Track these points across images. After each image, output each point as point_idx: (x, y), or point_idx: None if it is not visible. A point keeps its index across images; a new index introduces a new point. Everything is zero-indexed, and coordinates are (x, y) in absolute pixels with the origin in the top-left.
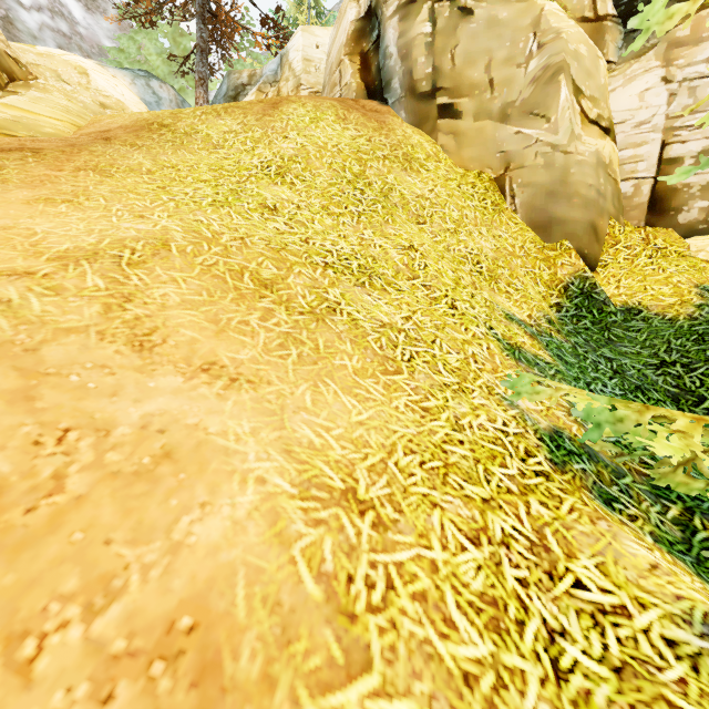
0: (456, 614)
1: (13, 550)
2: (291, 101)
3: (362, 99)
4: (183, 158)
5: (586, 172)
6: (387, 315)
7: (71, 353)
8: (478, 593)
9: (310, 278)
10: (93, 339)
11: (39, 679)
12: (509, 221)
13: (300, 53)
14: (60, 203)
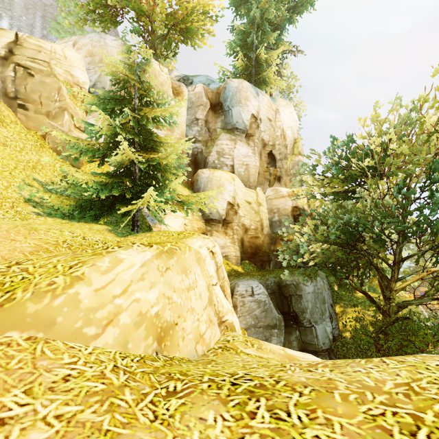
0: None
1: None
2: None
3: None
4: None
5: None
6: None
7: None
8: None
9: None
10: None
11: None
12: (47, 151)
13: None
14: None
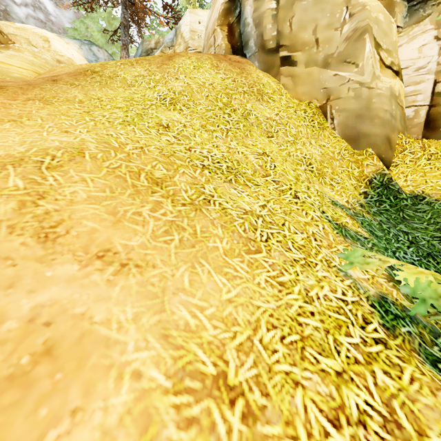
0: None
1: None
2: (181, 55)
3: (229, 54)
4: (106, 93)
5: (383, 101)
6: (248, 204)
7: None
8: None
9: (191, 177)
10: (3, 233)
11: None
12: (329, 135)
13: (188, 27)
14: (6, 122)
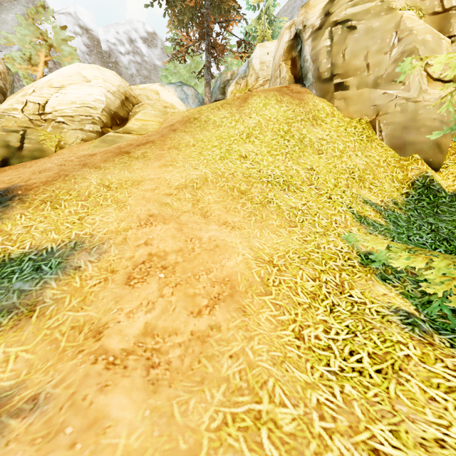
0: (300, 293)
1: (189, 261)
2: (253, 95)
3: (292, 84)
4: (205, 135)
5: (431, 111)
6: (294, 203)
7: (187, 218)
8: (310, 291)
9: (261, 189)
10: (192, 214)
11: (201, 281)
12: (377, 146)
13: (258, 60)
14: (169, 166)
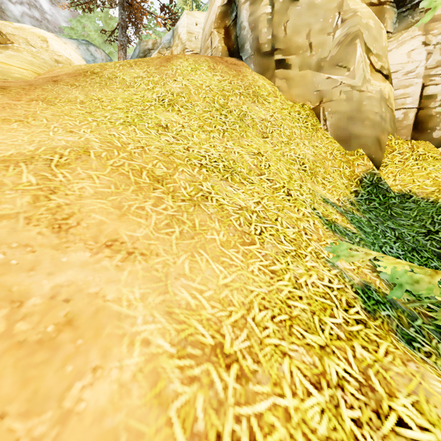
0: None
1: None
2: (179, 57)
3: (225, 57)
4: (106, 94)
5: (373, 104)
6: (243, 200)
7: (1, 235)
8: (324, 438)
9: (190, 175)
10: (21, 223)
11: None
12: (322, 136)
13: (185, 28)
14: (13, 122)
